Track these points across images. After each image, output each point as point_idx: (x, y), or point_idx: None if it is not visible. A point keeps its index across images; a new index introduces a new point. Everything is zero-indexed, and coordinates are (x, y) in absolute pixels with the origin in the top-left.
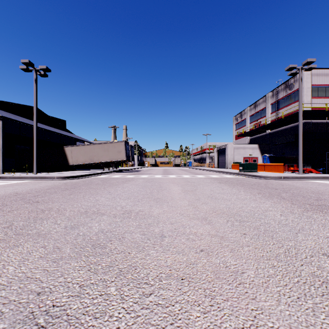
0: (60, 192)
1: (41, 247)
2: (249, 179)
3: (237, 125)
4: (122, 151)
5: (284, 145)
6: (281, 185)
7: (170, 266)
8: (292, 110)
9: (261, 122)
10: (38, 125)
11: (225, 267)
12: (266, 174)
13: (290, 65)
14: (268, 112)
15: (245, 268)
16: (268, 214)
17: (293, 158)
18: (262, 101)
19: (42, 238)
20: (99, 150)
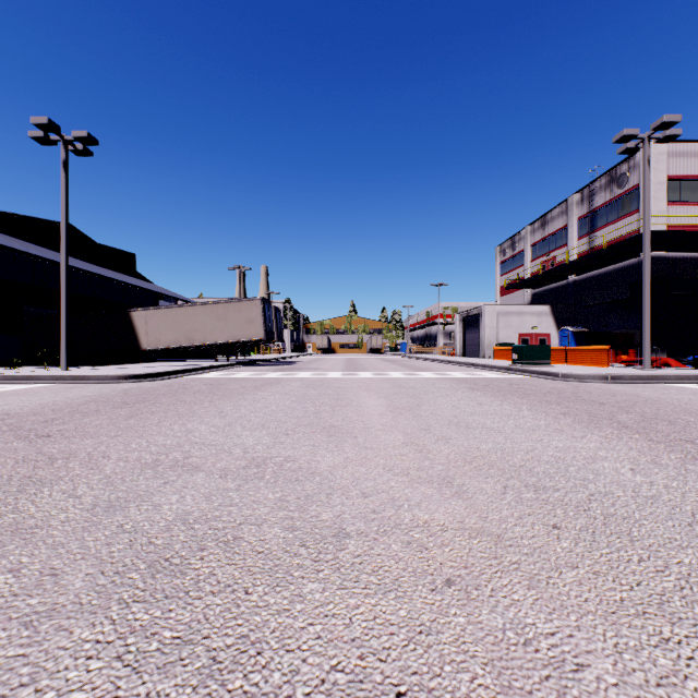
0: (109, 410)
1: (8, 571)
2: (535, 381)
3: (505, 264)
4: (256, 321)
5: (606, 307)
6: (610, 394)
7: (363, 639)
8: (625, 231)
9: (557, 258)
10: (73, 262)
11: (523, 645)
12: (570, 370)
13: (625, 130)
14: (572, 237)
15: (584, 649)
16: (601, 467)
17: (627, 335)
18: (560, 213)
19: (21, 540)
20: (208, 319)
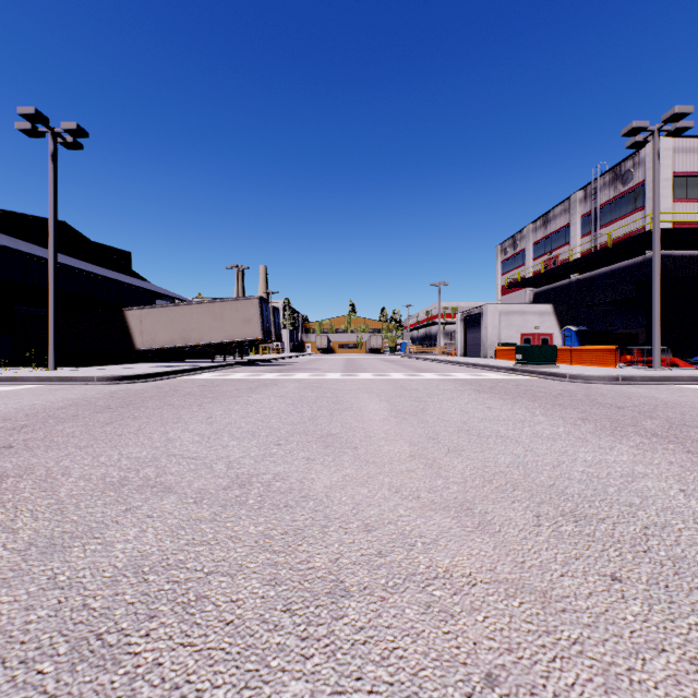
0: (88, 415)
1: None
2: (543, 383)
3: (506, 263)
4: (253, 320)
5: (610, 306)
6: (625, 397)
7: None
8: (630, 229)
9: (560, 257)
10: (65, 260)
11: None
12: (578, 371)
13: (634, 123)
14: (575, 235)
15: None
16: (645, 488)
17: (632, 335)
18: (562, 211)
19: None
20: (204, 318)
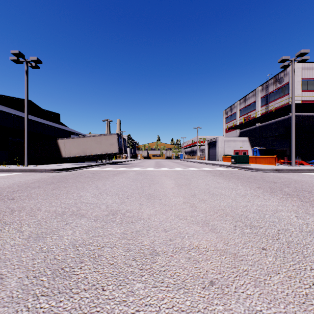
0: (44, 186)
1: None
2: (243, 172)
3: (227, 118)
4: (114, 144)
5: (273, 138)
6: (278, 178)
7: None
8: (282, 103)
9: (251, 116)
10: (31, 117)
11: None
12: (258, 166)
13: (283, 57)
14: (258, 106)
15: None
16: (281, 215)
17: (283, 151)
18: (252, 95)
19: None
20: (92, 143)
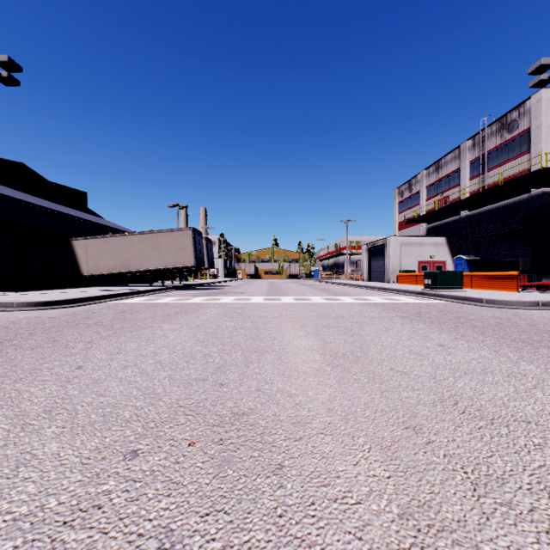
0: None
1: None
2: (463, 308)
3: (403, 203)
4: (187, 249)
5: (497, 238)
6: None
7: None
8: (515, 170)
9: (451, 197)
10: (16, 194)
11: None
12: (489, 295)
13: (543, 59)
14: (464, 178)
15: None
16: None
17: (517, 263)
18: (453, 158)
19: None
20: (143, 247)
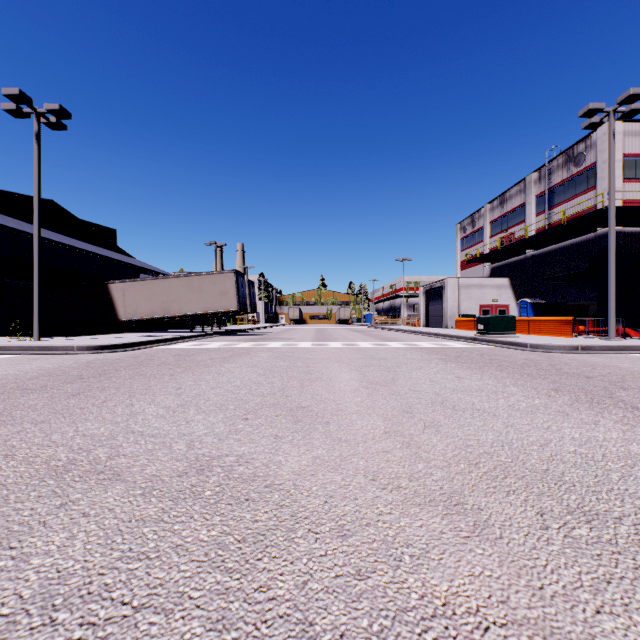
0: (57, 386)
1: None
2: (505, 352)
3: (465, 240)
4: (229, 293)
5: (563, 279)
6: (589, 366)
7: None
8: (582, 207)
9: (516, 234)
10: (52, 236)
11: None
12: (537, 340)
13: (591, 104)
14: (530, 214)
15: None
16: None
17: (584, 307)
18: (518, 191)
19: None
20: (183, 290)
